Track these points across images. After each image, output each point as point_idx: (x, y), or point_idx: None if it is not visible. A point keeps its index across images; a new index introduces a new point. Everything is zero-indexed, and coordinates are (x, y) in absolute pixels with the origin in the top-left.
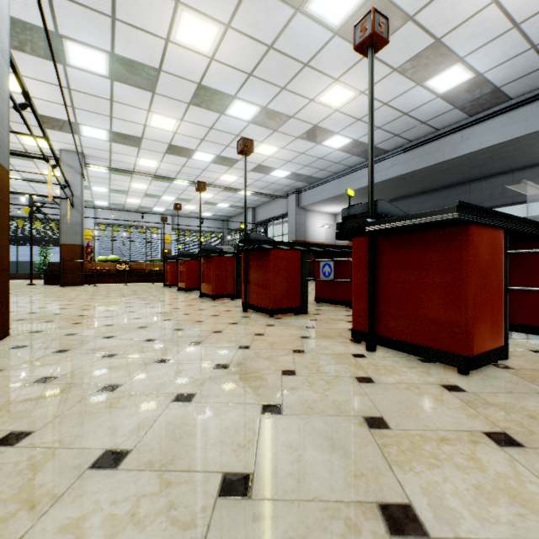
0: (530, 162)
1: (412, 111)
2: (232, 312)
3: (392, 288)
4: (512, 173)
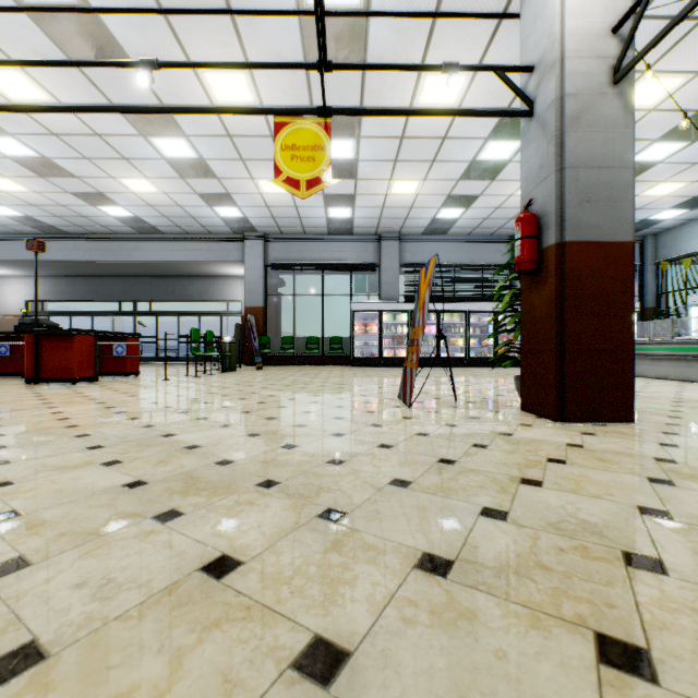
0: (188, 275)
1: (91, 217)
2: None
3: (48, 357)
4: (179, 278)
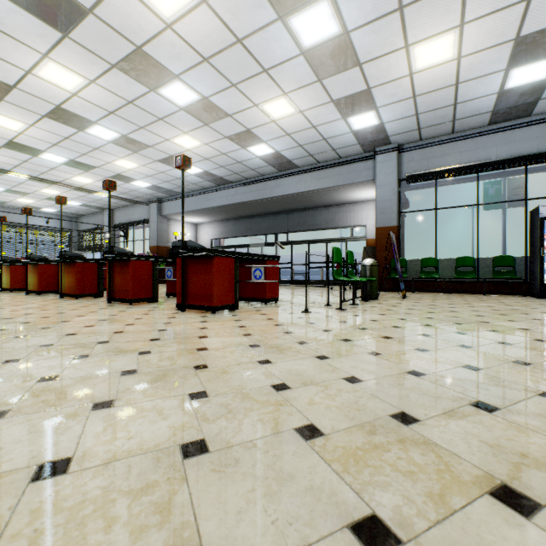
0: (316, 205)
1: (243, 161)
2: (99, 304)
3: (192, 282)
4: (309, 210)
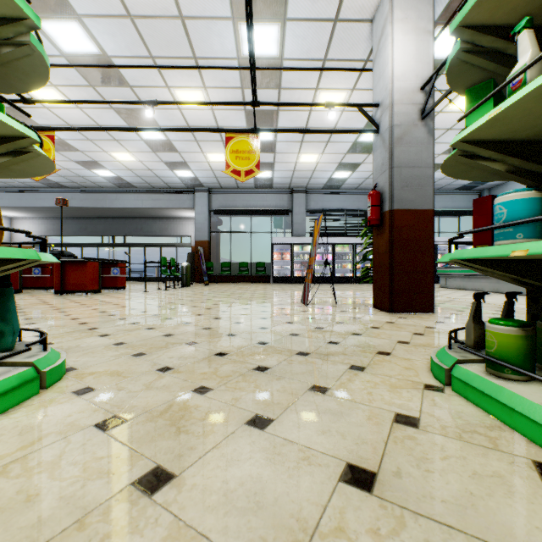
0: (152, 217)
1: (85, 177)
2: None
3: (69, 276)
4: (146, 219)
